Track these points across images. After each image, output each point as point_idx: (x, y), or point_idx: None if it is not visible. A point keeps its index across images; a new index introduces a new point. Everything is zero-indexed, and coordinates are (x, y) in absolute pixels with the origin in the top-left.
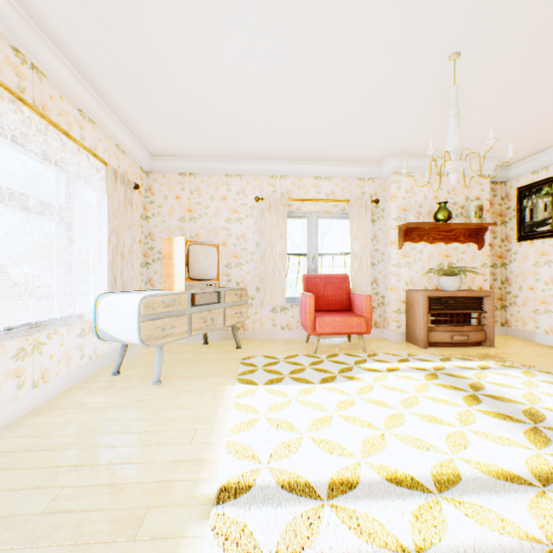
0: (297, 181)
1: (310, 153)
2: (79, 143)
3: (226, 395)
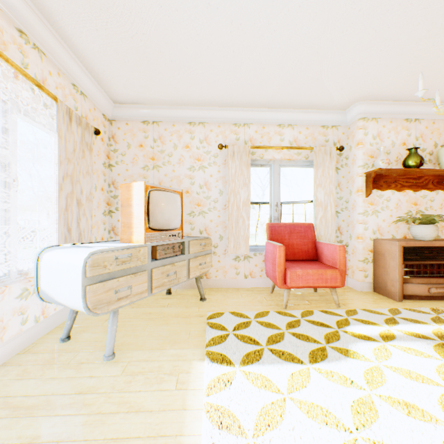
0: (260, 128)
1: (276, 98)
2: (13, 65)
3: (194, 381)
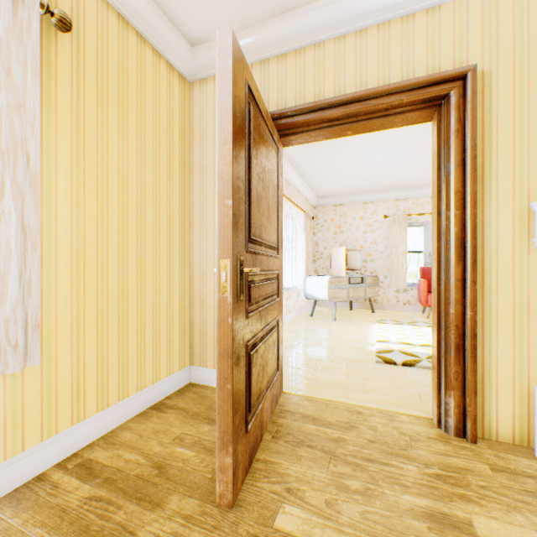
0: (415, 201)
1: (425, 183)
2: (299, 208)
3: (371, 326)
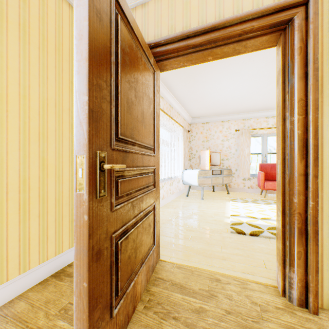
0: (256, 120)
1: (262, 108)
2: (179, 124)
3: (227, 204)
